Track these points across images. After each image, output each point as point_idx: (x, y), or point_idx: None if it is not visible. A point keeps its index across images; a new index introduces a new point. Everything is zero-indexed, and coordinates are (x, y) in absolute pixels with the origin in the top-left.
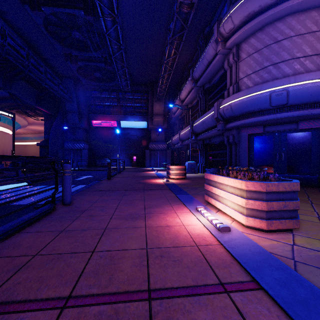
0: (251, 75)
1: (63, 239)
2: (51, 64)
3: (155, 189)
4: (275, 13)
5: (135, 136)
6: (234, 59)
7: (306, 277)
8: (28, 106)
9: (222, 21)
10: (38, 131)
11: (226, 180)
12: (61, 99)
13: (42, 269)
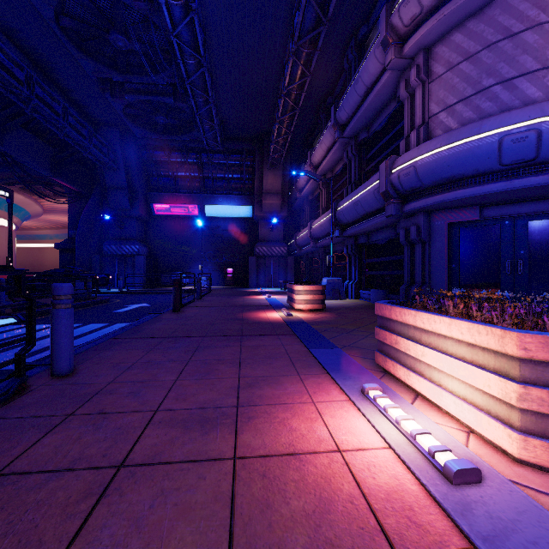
0: (455, 106)
1: None
2: (78, 100)
3: (264, 335)
4: None
5: (231, 231)
6: (420, 77)
7: None
8: (41, 178)
9: (396, 2)
10: (62, 225)
11: (444, 324)
12: (98, 165)
13: None
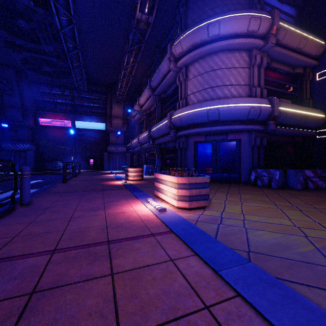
0: (196, 93)
1: (35, 226)
2: None
3: (113, 189)
4: (211, 48)
5: (92, 137)
6: (184, 77)
7: (199, 226)
8: None
9: (173, 43)
10: None
11: (167, 177)
12: None
13: (27, 242)
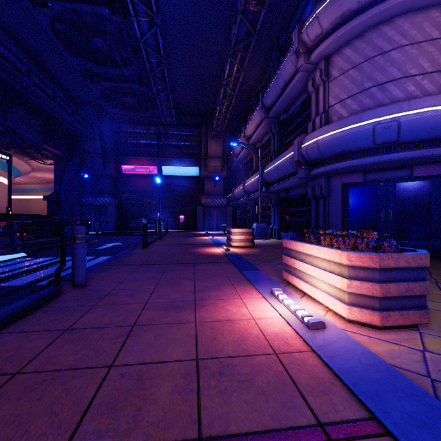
0: (346, 100)
1: (66, 344)
2: (64, 85)
3: (210, 263)
4: (380, 12)
5: (183, 187)
6: (322, 78)
7: None
8: (32, 144)
9: (305, 24)
10: (46, 180)
11: (316, 250)
12: (78, 134)
13: (23, 400)
